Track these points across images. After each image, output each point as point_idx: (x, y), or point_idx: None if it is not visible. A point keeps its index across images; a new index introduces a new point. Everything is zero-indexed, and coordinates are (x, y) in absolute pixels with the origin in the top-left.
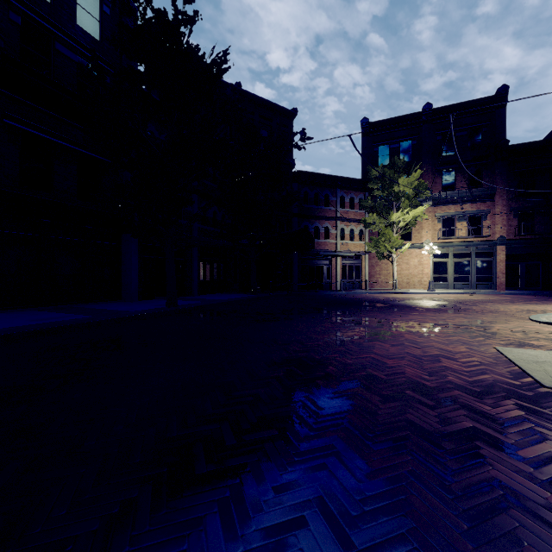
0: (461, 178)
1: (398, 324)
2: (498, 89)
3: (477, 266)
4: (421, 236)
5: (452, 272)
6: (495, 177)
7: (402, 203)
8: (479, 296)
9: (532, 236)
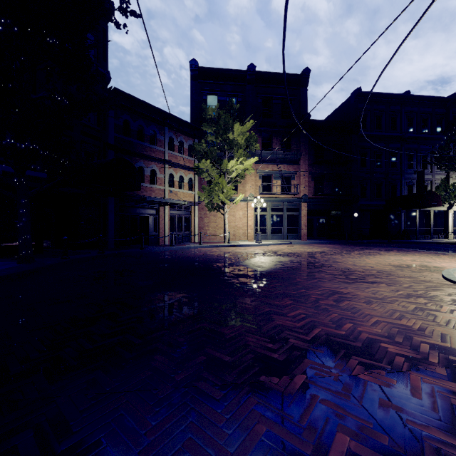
0: (277, 141)
1: None
2: (303, 69)
3: (288, 220)
4: (245, 190)
5: (270, 224)
6: (300, 144)
7: (236, 153)
8: (302, 246)
9: (323, 196)
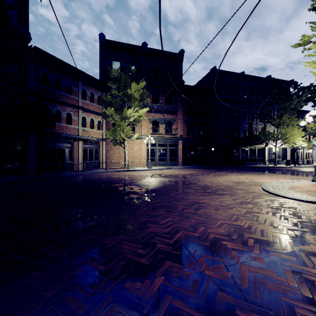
0: (162, 97)
1: (278, 269)
2: (180, 50)
3: (170, 152)
4: (140, 131)
5: (158, 155)
6: (178, 101)
7: (133, 104)
8: (178, 170)
9: (192, 137)
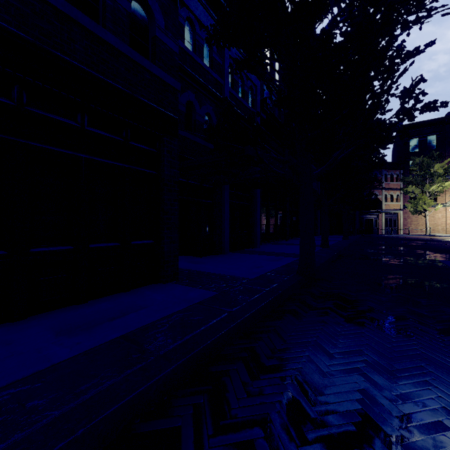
0: None
1: None
2: None
3: None
4: (443, 199)
5: None
6: None
7: (435, 179)
8: None
9: None
